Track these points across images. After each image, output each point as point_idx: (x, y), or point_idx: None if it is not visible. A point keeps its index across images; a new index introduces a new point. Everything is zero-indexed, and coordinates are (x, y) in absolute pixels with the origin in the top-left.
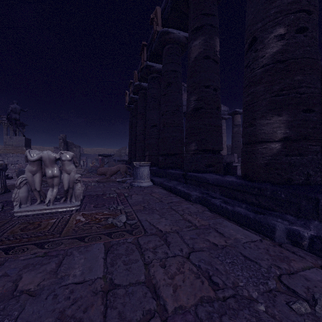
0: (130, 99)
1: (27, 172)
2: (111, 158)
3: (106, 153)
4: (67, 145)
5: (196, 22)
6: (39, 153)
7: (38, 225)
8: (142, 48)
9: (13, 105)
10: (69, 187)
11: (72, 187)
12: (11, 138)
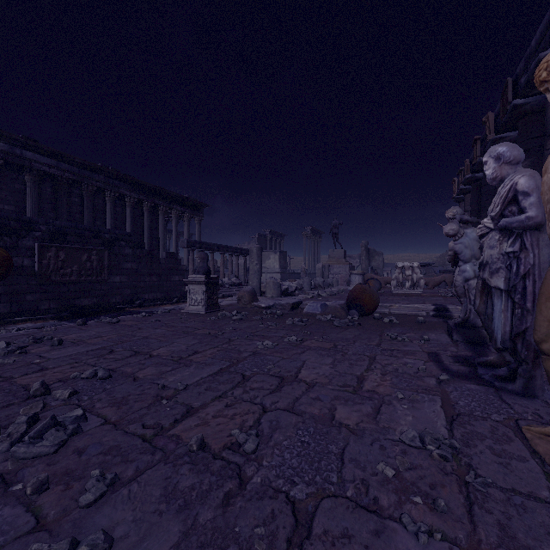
0: (459, 192)
1: (396, 273)
2: (430, 268)
3: (418, 261)
4: (368, 253)
5: (523, 147)
6: (401, 264)
7: (408, 294)
8: (473, 142)
9: (334, 221)
10: (416, 281)
11: (417, 282)
12: (334, 251)
